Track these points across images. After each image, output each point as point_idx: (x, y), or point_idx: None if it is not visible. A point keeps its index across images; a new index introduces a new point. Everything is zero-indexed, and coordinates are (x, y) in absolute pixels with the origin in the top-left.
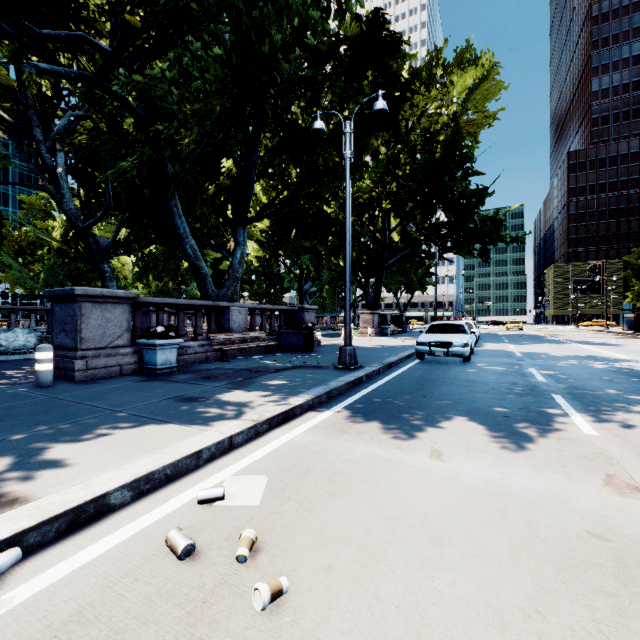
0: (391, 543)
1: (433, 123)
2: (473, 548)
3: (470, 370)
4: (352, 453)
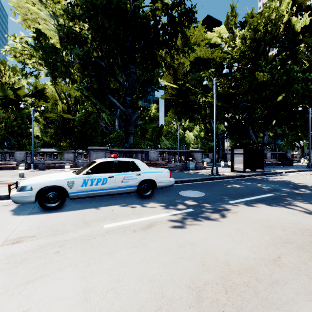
0: None
1: None
2: None
3: None
4: None
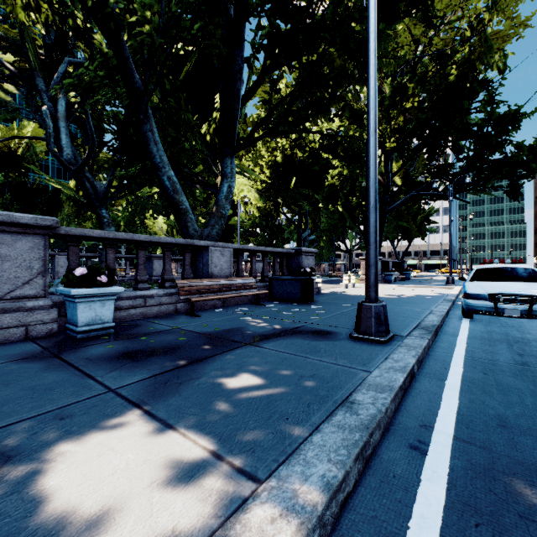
0: None
1: (450, 41)
2: None
3: None
4: None
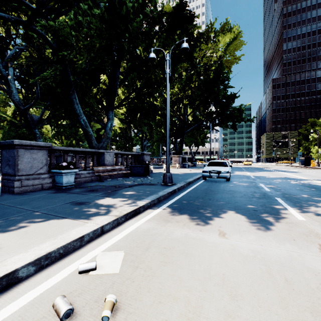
0: (205, 299)
1: (209, 60)
2: (257, 301)
3: (230, 185)
4: (174, 234)
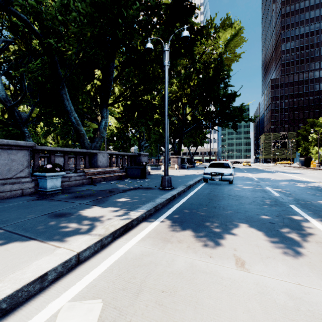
0: None
1: (209, 58)
2: None
3: (235, 189)
4: (176, 264)
